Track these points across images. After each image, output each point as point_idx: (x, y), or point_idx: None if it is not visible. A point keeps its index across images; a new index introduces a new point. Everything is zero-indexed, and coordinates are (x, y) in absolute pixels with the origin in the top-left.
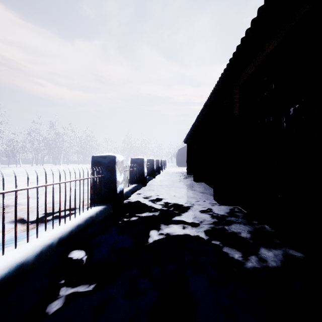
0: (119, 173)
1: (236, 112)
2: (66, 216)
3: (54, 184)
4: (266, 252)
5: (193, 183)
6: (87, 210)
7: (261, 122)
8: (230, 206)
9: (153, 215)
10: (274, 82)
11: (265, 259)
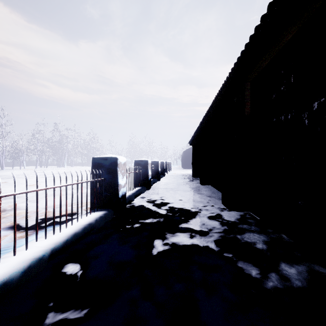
0: (122, 176)
1: (247, 110)
2: (64, 222)
3: (46, 188)
4: (288, 268)
5: (200, 186)
6: (86, 216)
7: (277, 119)
8: (241, 211)
9: (158, 222)
10: (293, 75)
11: (288, 277)
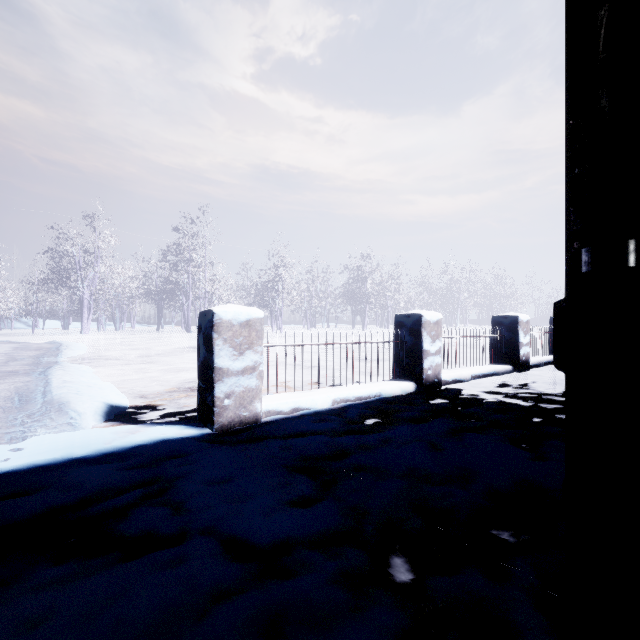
0: None
1: None
2: None
3: None
4: None
5: None
6: None
7: None
8: None
9: None
10: None
11: None
